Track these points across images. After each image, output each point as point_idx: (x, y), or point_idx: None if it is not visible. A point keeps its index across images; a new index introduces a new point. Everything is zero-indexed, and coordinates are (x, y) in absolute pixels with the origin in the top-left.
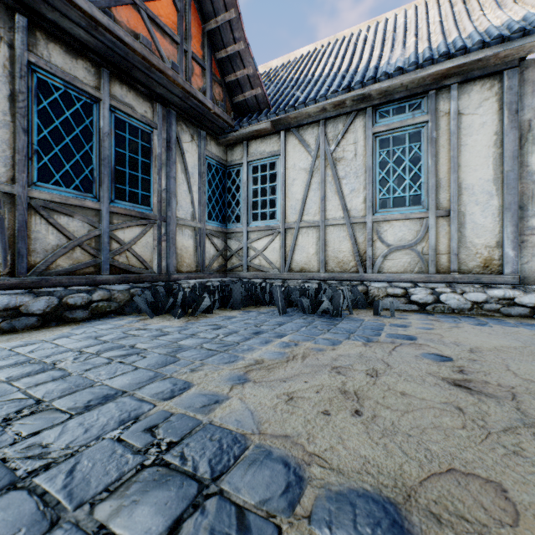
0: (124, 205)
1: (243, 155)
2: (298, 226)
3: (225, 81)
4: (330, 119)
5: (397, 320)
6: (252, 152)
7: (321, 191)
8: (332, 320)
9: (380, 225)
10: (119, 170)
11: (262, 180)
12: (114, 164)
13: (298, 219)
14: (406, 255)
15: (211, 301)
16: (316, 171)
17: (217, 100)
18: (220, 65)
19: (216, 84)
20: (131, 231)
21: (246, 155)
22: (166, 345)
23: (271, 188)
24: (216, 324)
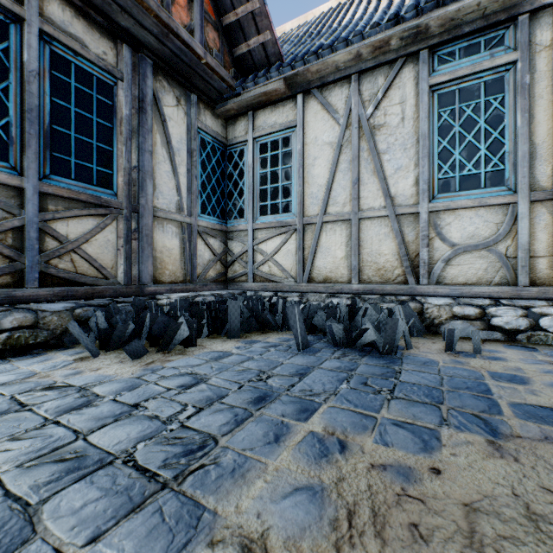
0: (68, 184)
1: (248, 130)
2: (321, 221)
3: (222, 24)
4: (366, 73)
5: (493, 363)
6: (259, 125)
7: (353, 171)
8: (385, 363)
9: (440, 216)
10: (59, 132)
11: (272, 161)
12: (50, 121)
13: (320, 211)
14: (481, 258)
15: (194, 328)
16: (346, 145)
17: (211, 49)
18: (215, 0)
19: (209, 26)
20: (80, 223)
21: (251, 129)
22: (54, 449)
23: (284, 171)
24: (191, 373)
